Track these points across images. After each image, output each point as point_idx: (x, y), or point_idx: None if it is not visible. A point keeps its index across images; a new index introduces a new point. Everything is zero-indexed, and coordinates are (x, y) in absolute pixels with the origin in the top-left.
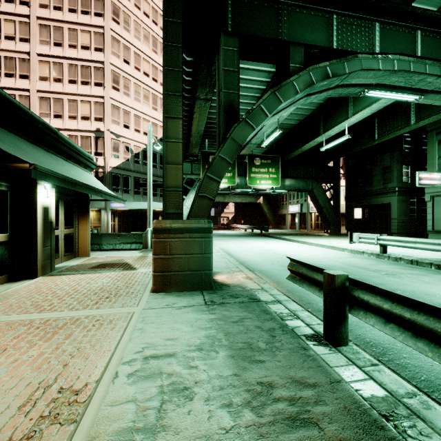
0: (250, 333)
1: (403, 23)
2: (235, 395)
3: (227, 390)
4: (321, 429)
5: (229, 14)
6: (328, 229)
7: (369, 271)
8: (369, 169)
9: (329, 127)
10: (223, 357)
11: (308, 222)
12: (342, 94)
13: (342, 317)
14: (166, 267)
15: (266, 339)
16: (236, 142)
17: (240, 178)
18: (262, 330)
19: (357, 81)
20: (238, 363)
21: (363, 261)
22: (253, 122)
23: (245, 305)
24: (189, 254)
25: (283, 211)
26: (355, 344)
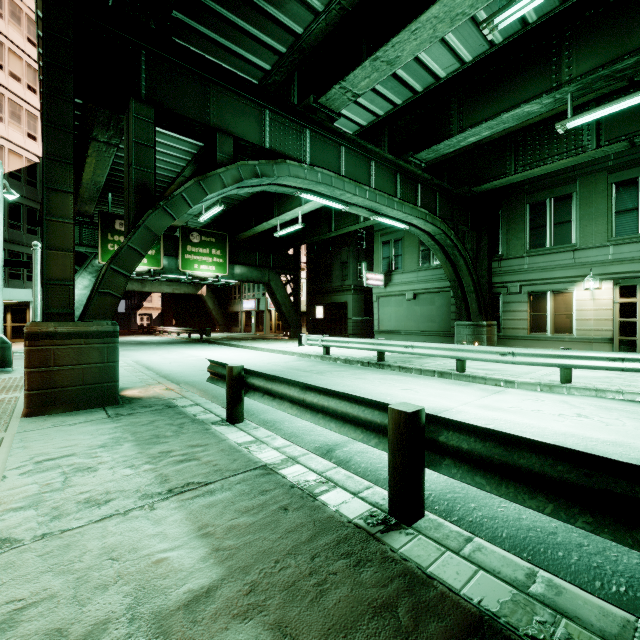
0: (159, 429)
1: (330, 137)
2: (138, 461)
3: (131, 461)
4: (200, 460)
5: (143, 73)
6: (288, 331)
7: (304, 372)
8: (329, 263)
9: (283, 210)
10: (129, 447)
11: (266, 323)
12: (278, 190)
13: (239, 399)
14: (49, 383)
15: (174, 430)
16: (152, 232)
17: (168, 259)
18: (172, 425)
19: (289, 184)
20: (144, 447)
21: (305, 364)
22: (174, 212)
23: (159, 412)
24: (84, 364)
25: (236, 308)
26: (258, 425)
